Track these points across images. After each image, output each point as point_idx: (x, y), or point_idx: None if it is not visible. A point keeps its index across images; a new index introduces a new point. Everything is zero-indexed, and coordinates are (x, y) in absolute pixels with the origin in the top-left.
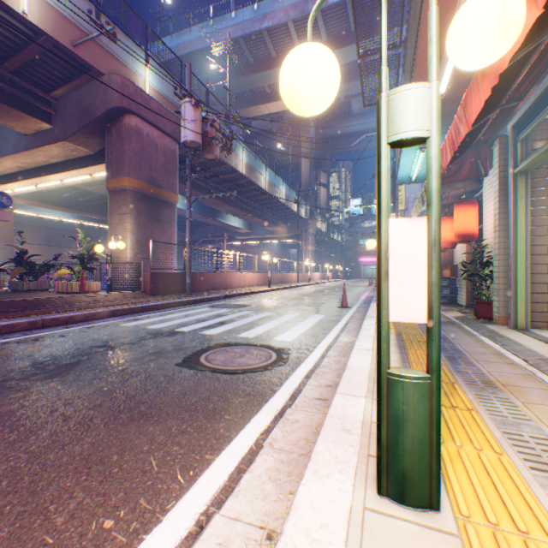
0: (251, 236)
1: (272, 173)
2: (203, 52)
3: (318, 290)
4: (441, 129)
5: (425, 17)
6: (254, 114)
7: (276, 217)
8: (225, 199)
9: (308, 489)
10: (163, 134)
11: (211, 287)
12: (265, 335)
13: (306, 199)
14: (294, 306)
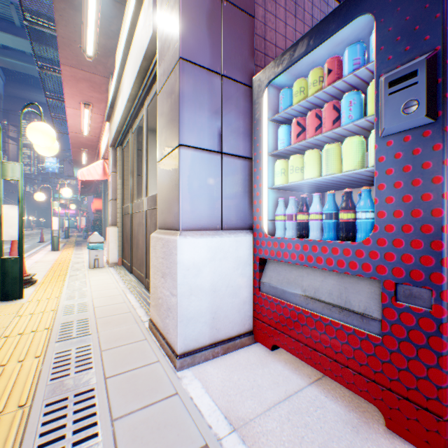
0: None
1: None
2: None
3: None
4: None
5: (73, 152)
6: None
7: None
8: None
9: (41, 252)
10: None
11: None
12: None
13: None
14: (4, 243)
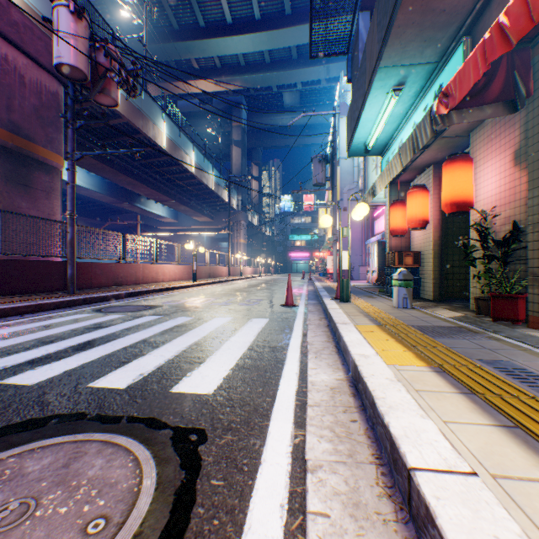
0: (177, 227)
1: (201, 155)
2: (115, 3)
3: (253, 285)
4: (431, 54)
5: None
6: (181, 91)
7: (205, 207)
8: (143, 179)
9: None
10: (35, 64)
11: (114, 282)
12: (158, 376)
13: (238, 190)
14: (224, 305)
